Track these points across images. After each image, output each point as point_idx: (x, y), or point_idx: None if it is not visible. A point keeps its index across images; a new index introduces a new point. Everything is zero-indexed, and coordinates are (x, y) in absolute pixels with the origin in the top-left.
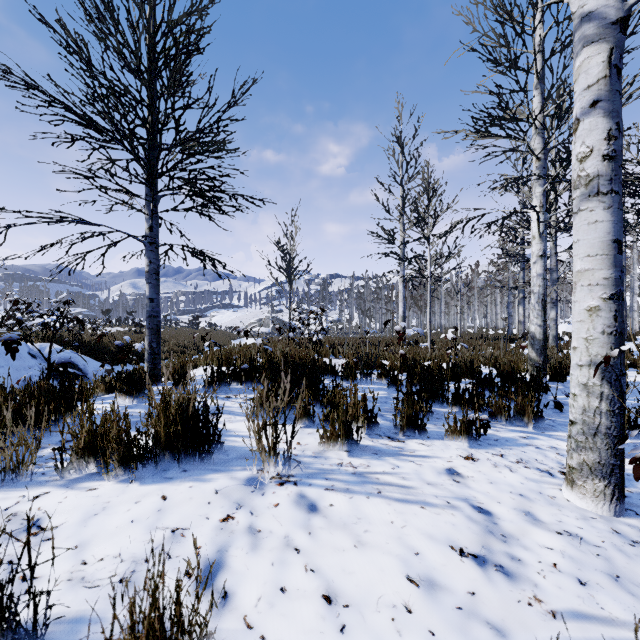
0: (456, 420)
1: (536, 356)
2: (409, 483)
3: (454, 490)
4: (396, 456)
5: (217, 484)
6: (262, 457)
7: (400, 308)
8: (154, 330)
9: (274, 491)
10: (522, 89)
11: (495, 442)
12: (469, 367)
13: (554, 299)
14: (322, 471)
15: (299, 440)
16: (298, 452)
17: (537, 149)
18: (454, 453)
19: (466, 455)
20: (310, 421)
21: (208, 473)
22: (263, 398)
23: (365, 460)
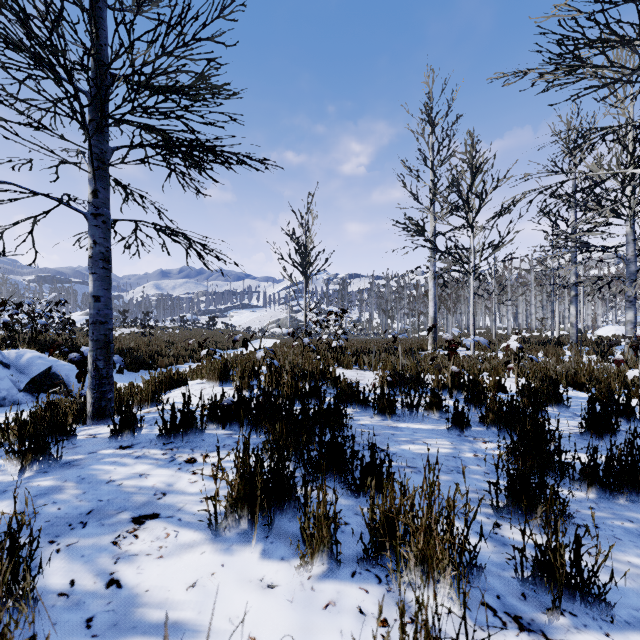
0: None
1: None
2: None
3: None
4: None
5: None
6: None
7: (430, 308)
8: (100, 342)
9: None
10: None
11: None
12: (553, 392)
13: (632, 297)
14: None
15: None
16: None
17: None
18: None
19: None
20: (329, 556)
21: None
22: (235, 492)
23: None
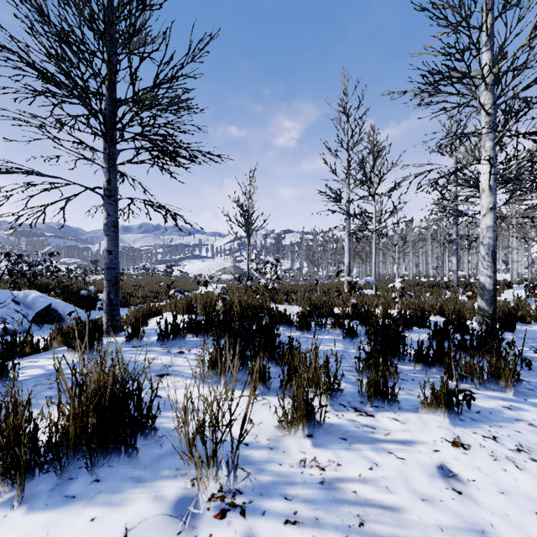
0: (434, 391)
1: (486, 306)
2: (398, 500)
3: (460, 511)
4: (370, 443)
5: (132, 513)
6: (195, 475)
7: (346, 259)
8: (112, 282)
9: (210, 532)
10: (474, 44)
11: (478, 416)
12: (419, 316)
13: None
14: (280, 479)
15: (252, 415)
16: (250, 439)
17: (487, 104)
18: (437, 435)
19: (452, 438)
20: (265, 387)
21: (126, 486)
22: (214, 359)
23: (333, 452)
